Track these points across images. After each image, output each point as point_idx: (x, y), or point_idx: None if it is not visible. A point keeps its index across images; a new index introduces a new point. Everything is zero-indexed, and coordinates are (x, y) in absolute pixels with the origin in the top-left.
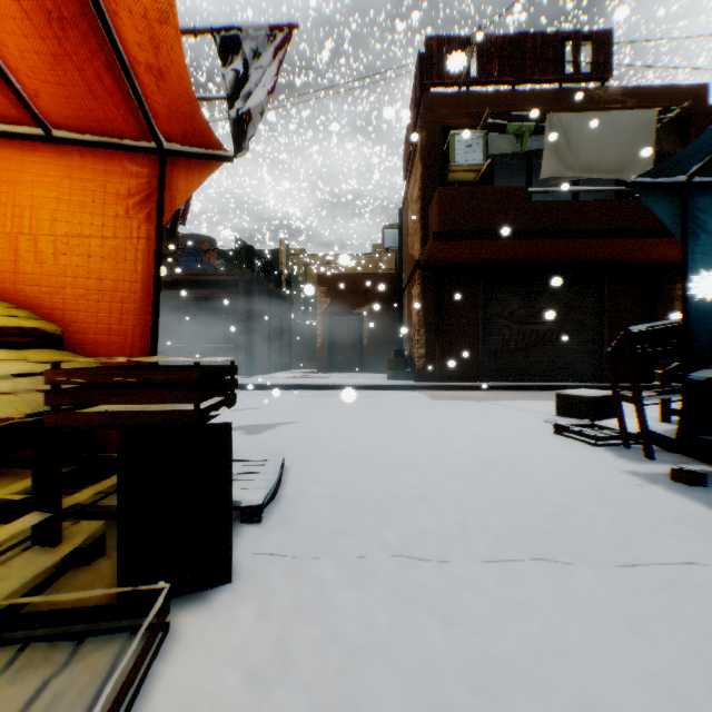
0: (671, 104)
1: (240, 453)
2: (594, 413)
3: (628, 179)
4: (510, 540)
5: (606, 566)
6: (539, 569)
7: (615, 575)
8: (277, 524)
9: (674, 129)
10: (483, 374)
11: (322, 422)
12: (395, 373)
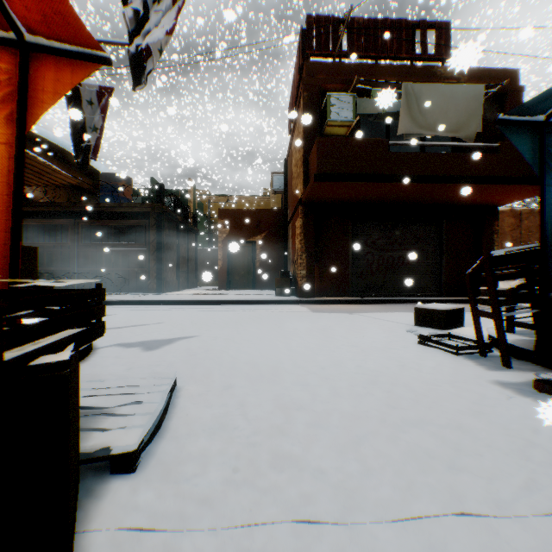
0: (493, 82)
1: (129, 377)
2: (446, 323)
3: (463, 138)
4: (415, 480)
5: (531, 518)
6: (461, 530)
7: (549, 536)
8: (155, 472)
9: (495, 102)
10: (352, 290)
11: (218, 335)
12: (282, 290)
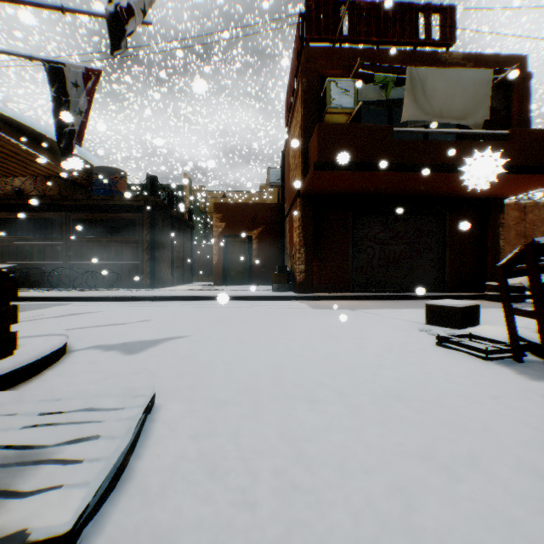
0: (499, 69)
1: (92, 394)
2: (462, 322)
3: (471, 125)
4: None
5: None
6: None
7: None
8: None
9: (501, 90)
10: (352, 286)
11: (211, 335)
12: (279, 285)
